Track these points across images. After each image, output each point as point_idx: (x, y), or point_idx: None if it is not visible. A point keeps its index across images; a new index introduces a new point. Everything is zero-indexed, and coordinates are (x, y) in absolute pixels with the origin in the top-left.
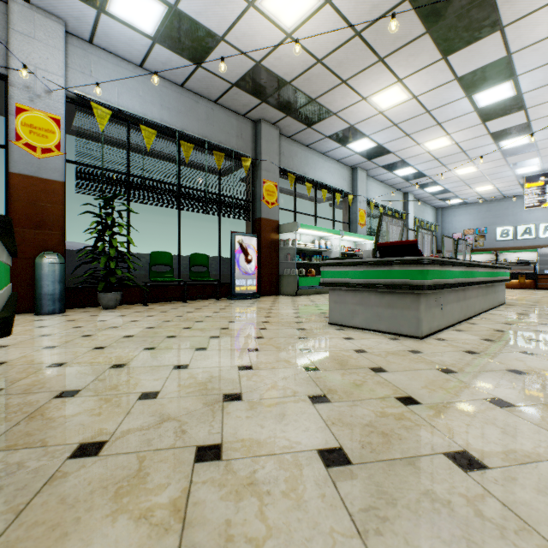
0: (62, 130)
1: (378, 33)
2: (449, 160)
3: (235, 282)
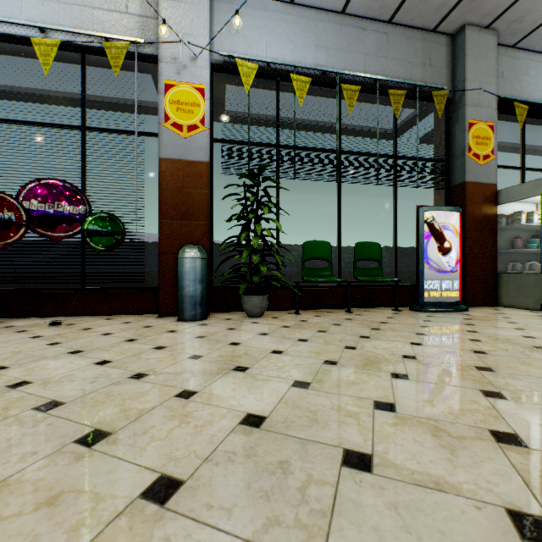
0: (207, 101)
1: None
2: None
3: (423, 285)
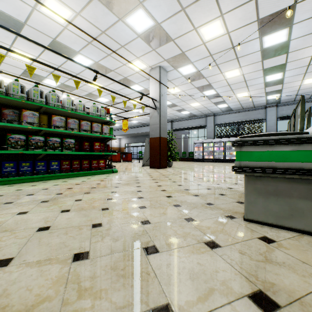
0: None
1: None
2: None
3: None
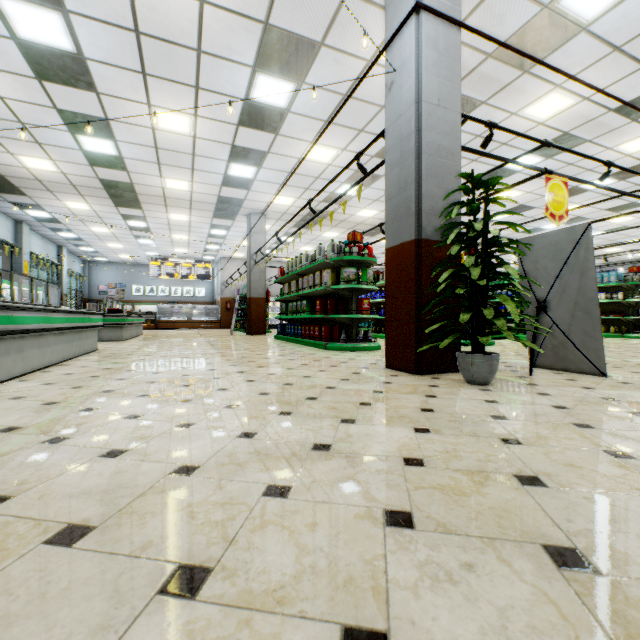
0: None
1: (85, 189)
2: (106, 238)
3: None
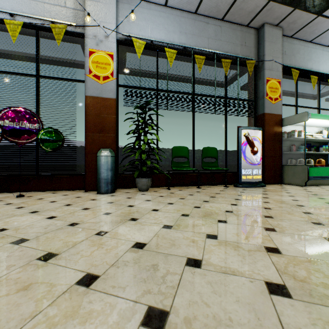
0: (115, 62)
1: None
2: None
3: (241, 172)
